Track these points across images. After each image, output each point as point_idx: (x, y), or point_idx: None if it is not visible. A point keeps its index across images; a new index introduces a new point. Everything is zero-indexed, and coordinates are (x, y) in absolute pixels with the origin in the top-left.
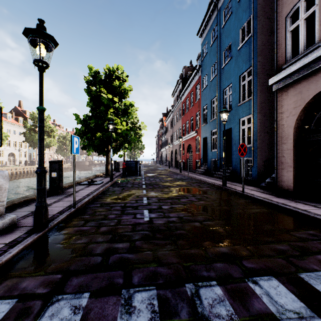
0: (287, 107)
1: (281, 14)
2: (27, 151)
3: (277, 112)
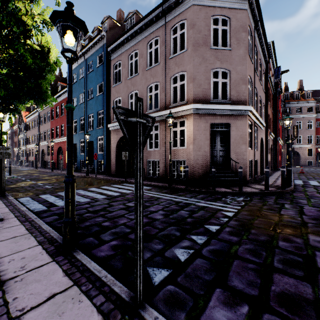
0: (114, 139)
1: (112, 98)
2: None
3: (111, 140)
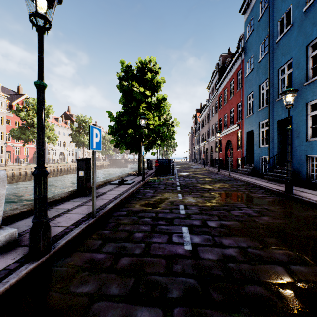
0: None
1: None
2: (74, 150)
3: None
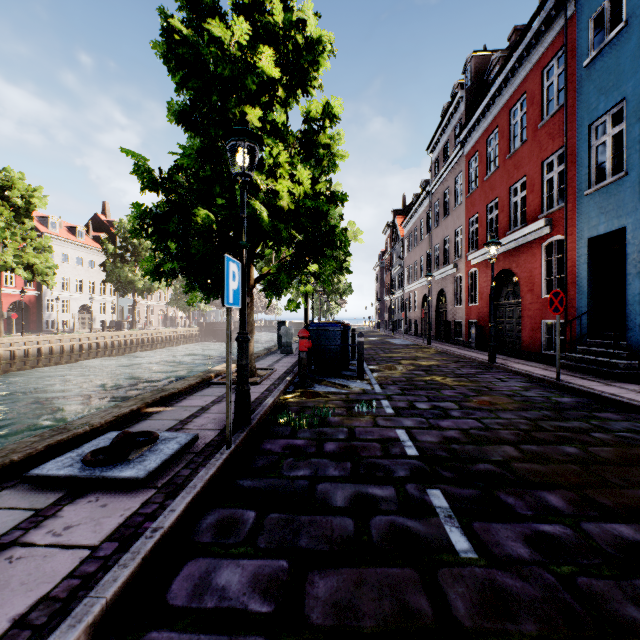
0: None
1: None
2: (117, 301)
3: None
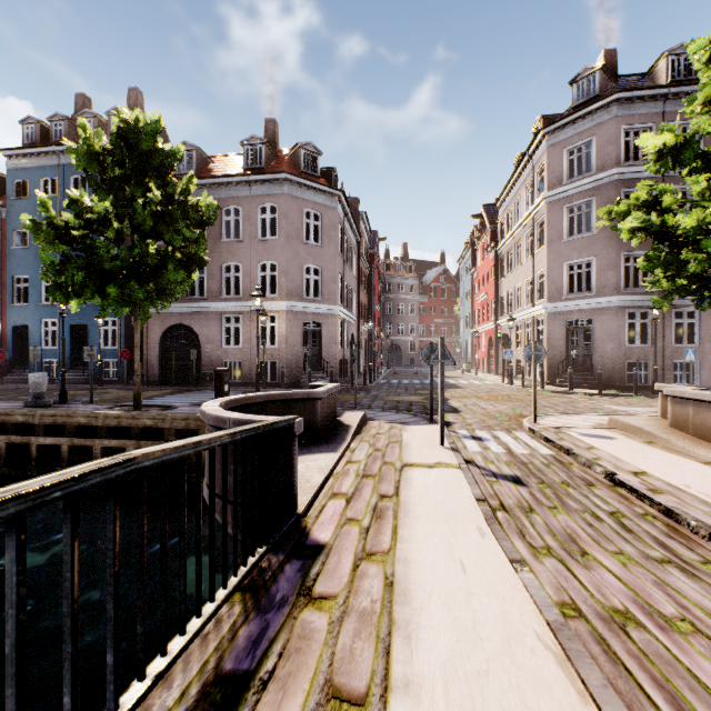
0: (155, 327)
1: None
2: None
3: (148, 328)
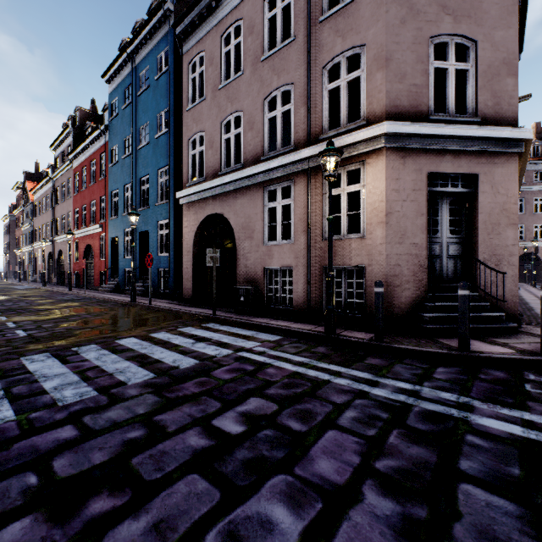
0: (189, 223)
1: (186, 135)
2: None
3: (183, 225)
